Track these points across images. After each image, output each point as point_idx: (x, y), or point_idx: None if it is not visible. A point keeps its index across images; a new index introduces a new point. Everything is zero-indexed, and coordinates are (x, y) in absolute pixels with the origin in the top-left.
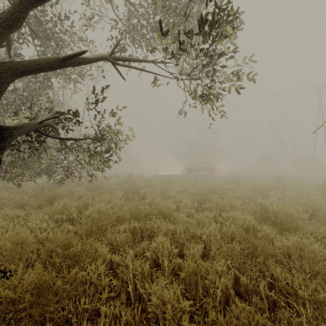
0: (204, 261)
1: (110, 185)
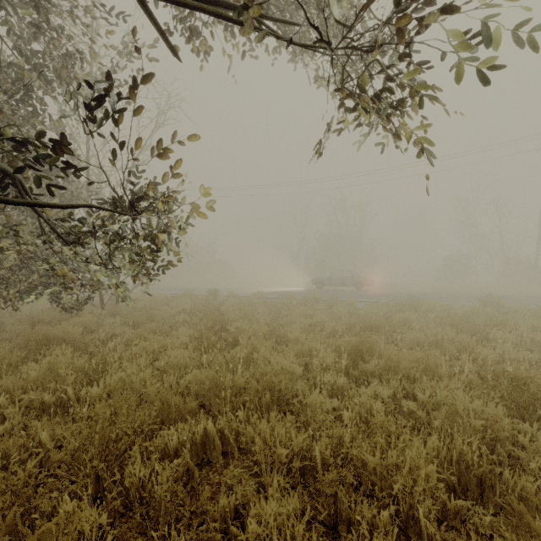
0: None
1: (173, 314)
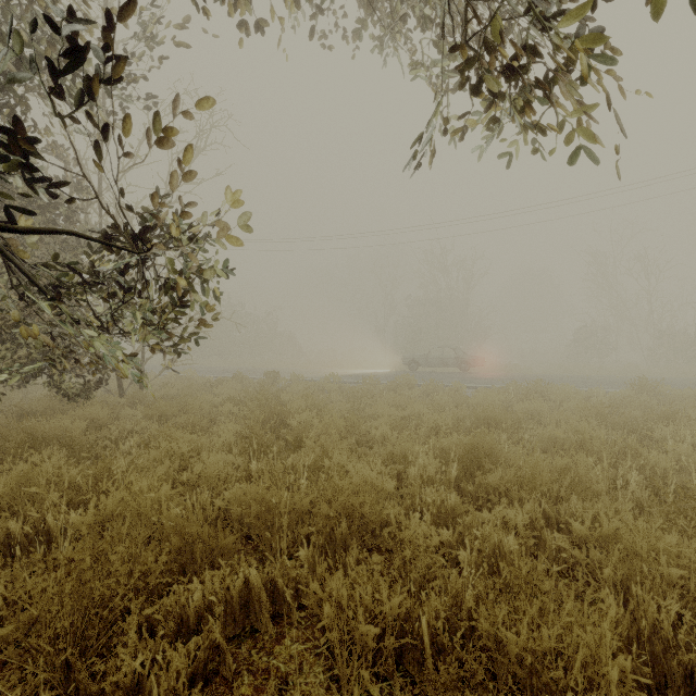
0: None
1: (216, 403)
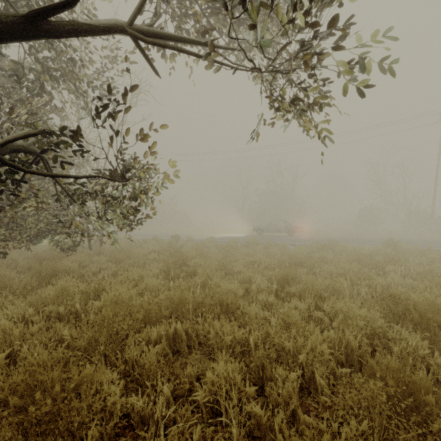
0: (301, 401)
1: (145, 253)
